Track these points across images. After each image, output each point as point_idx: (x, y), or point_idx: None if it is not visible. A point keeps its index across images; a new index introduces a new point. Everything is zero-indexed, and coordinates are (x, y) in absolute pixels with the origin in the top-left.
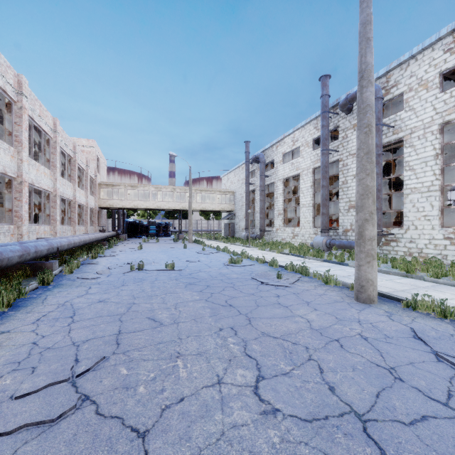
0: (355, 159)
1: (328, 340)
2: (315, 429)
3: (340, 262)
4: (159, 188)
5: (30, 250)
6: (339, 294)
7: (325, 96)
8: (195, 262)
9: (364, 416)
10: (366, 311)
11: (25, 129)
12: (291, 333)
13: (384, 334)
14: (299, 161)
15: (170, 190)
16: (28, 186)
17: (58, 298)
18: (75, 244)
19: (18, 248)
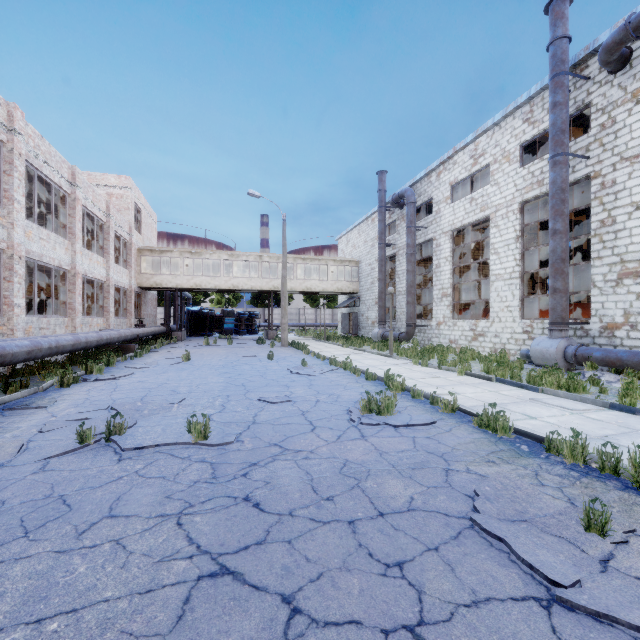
0: None
1: None
2: None
3: None
4: (236, 255)
5: None
6: None
7: (562, 39)
8: (277, 404)
9: None
10: None
11: None
12: None
13: None
14: (488, 193)
15: (254, 259)
16: None
17: None
18: (6, 357)
19: None
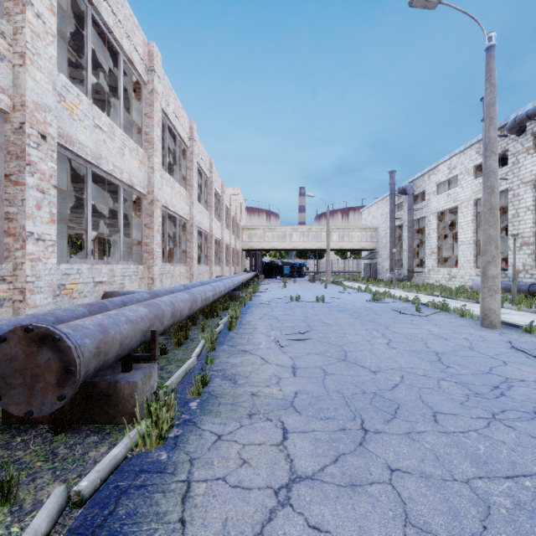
0: (529, 188)
1: (438, 337)
2: (412, 352)
3: None
4: (295, 228)
5: (234, 283)
6: (469, 323)
7: None
8: (339, 299)
9: (439, 353)
10: (483, 331)
11: (213, 196)
12: (415, 333)
13: (484, 339)
14: (457, 192)
15: (306, 230)
16: (214, 238)
17: (259, 312)
18: (243, 281)
19: (231, 281)
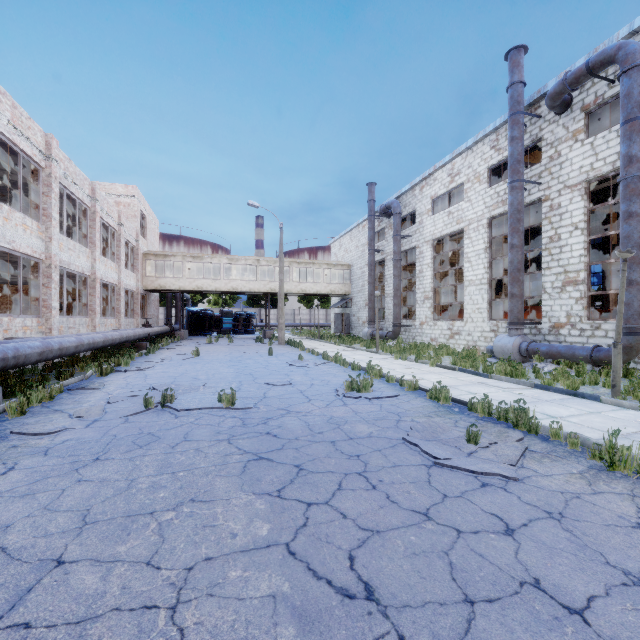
0: (578, 194)
1: None
2: None
3: (578, 392)
4: (235, 259)
5: None
6: None
7: (518, 84)
8: (281, 386)
9: None
10: None
11: None
12: None
13: None
14: (462, 208)
15: (252, 263)
16: None
17: None
18: (63, 350)
19: None
